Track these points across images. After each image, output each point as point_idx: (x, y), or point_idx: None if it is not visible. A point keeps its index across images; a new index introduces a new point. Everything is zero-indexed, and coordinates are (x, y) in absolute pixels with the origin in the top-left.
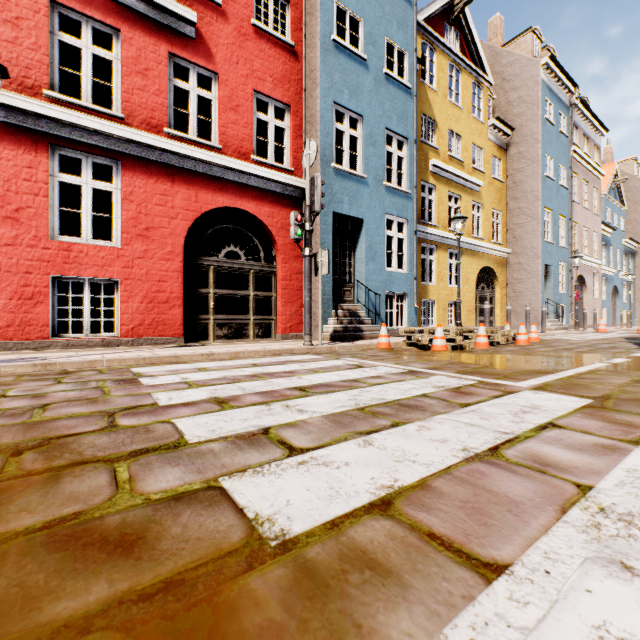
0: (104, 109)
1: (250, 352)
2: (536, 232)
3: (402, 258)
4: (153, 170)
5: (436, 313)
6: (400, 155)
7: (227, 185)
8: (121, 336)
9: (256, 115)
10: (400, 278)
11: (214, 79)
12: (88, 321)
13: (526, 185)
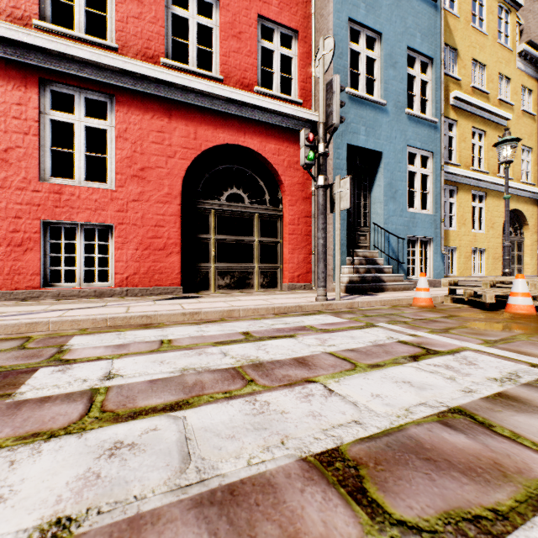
0: (96, 39)
1: (247, 310)
2: None
3: (425, 198)
4: (149, 105)
5: (457, 261)
6: (424, 79)
7: (228, 120)
8: (115, 286)
9: (260, 43)
10: (424, 220)
11: (215, 5)
12: (81, 269)
13: None
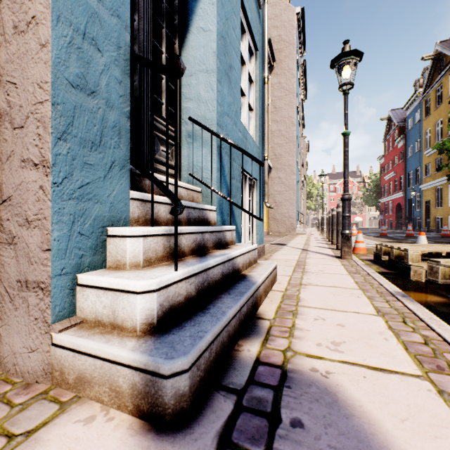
0: None
1: None
2: (293, 152)
3: None
4: None
5: None
6: None
7: None
8: None
9: None
10: (253, 149)
11: None
12: None
13: (285, 111)
